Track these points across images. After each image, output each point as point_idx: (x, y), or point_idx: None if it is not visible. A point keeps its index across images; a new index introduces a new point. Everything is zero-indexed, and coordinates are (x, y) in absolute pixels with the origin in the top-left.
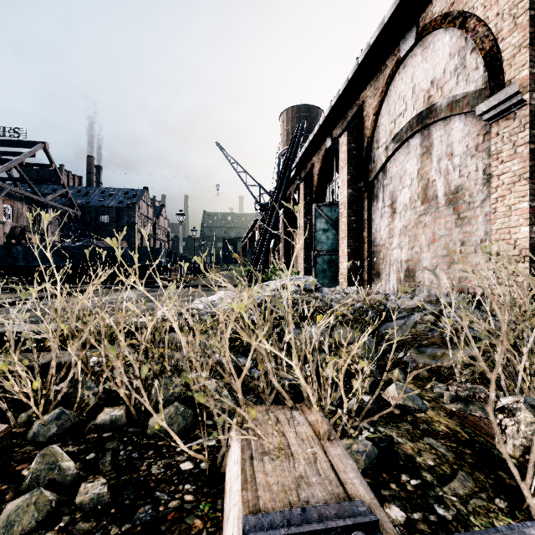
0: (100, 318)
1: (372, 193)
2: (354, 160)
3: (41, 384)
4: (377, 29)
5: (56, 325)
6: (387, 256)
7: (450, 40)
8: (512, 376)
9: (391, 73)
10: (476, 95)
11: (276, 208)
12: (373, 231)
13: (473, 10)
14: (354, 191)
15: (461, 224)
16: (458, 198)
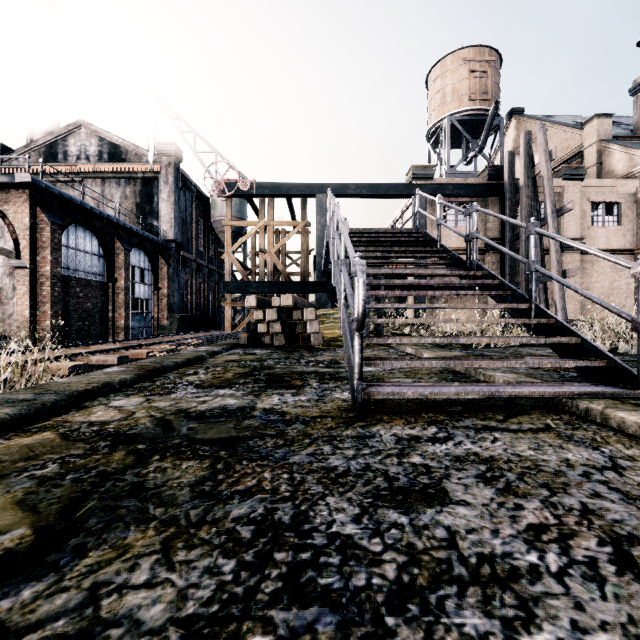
0: None
1: None
2: None
3: None
4: None
5: None
6: None
7: None
8: None
9: None
10: (10, 252)
11: None
12: None
13: (8, 216)
14: None
15: (3, 305)
16: (1, 293)
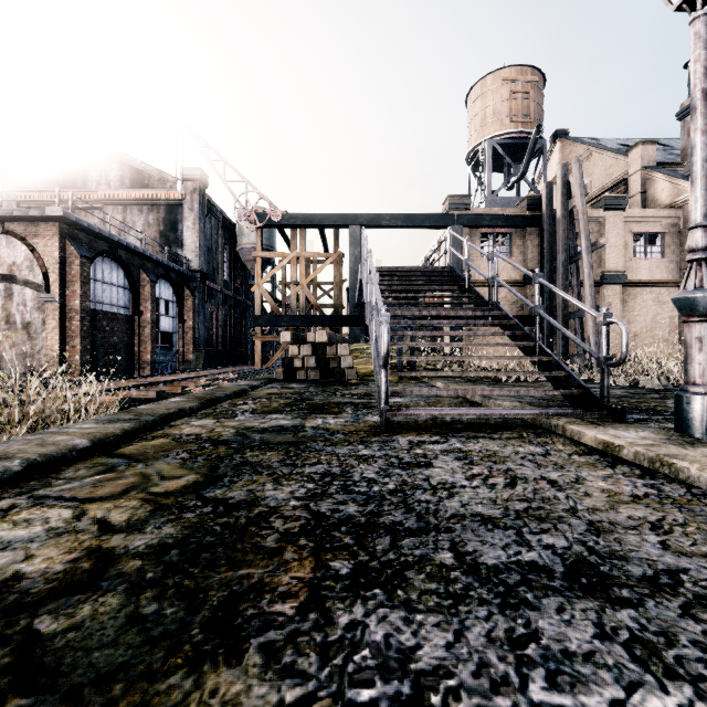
0: None
1: None
2: None
3: None
4: None
5: None
6: None
7: (25, 251)
8: None
9: None
10: (39, 286)
11: None
12: None
13: (38, 249)
14: None
15: (32, 340)
16: (30, 327)
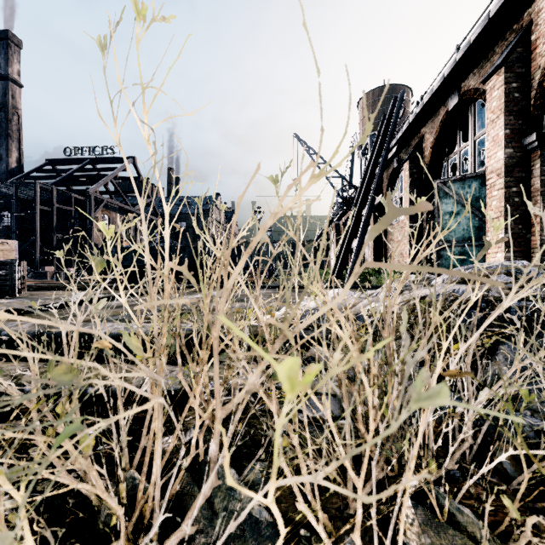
0: (262, 316)
1: None
2: (515, 107)
3: (129, 434)
4: None
5: (148, 326)
6: None
7: None
8: None
9: None
10: None
11: (370, 196)
12: None
13: None
14: (516, 151)
15: None
16: None
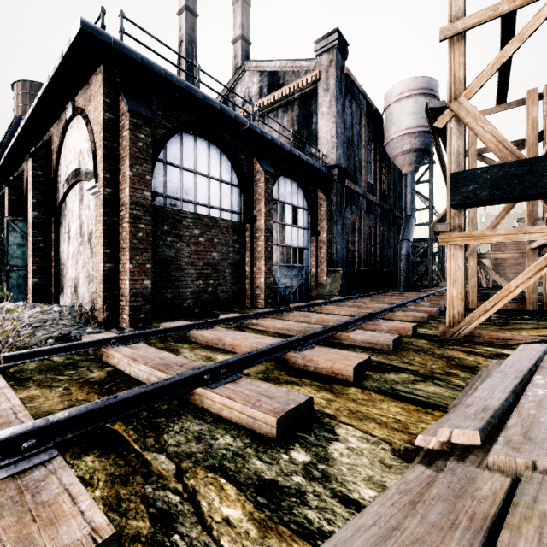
0: None
1: (60, 218)
2: (41, 186)
3: None
4: (41, 89)
5: None
6: (67, 274)
7: (86, 129)
8: (6, 348)
9: (64, 127)
10: (93, 175)
11: None
12: (60, 252)
13: (91, 119)
14: (42, 214)
15: (92, 256)
16: (92, 238)
